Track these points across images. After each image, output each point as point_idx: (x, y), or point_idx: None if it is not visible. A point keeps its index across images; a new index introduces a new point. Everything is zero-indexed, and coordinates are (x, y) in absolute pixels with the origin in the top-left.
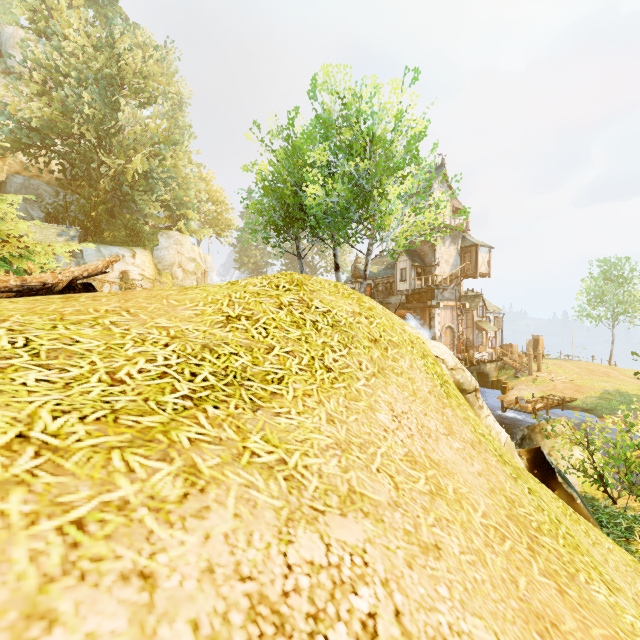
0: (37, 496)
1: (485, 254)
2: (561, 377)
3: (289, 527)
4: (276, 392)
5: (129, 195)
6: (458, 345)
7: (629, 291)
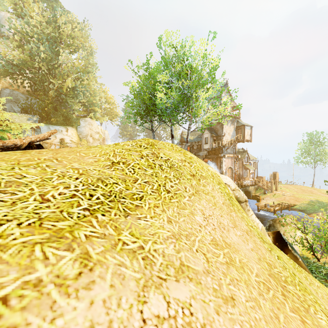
0: None
1: (248, 130)
2: (288, 193)
3: (144, 291)
4: (138, 205)
5: (64, 99)
6: (235, 177)
7: (322, 149)
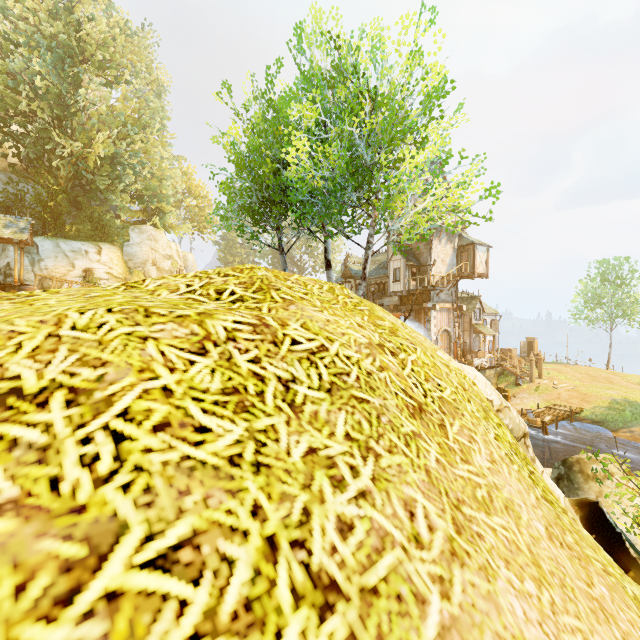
0: None
1: (483, 253)
2: (564, 384)
3: None
4: None
5: (94, 184)
6: (455, 350)
7: (627, 293)
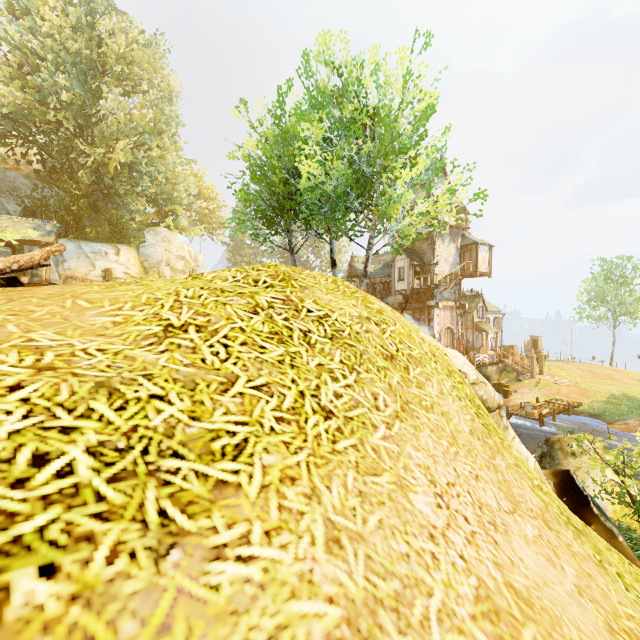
0: None
1: (485, 253)
2: (565, 380)
3: None
4: (226, 480)
5: (113, 189)
6: (458, 347)
7: (630, 291)
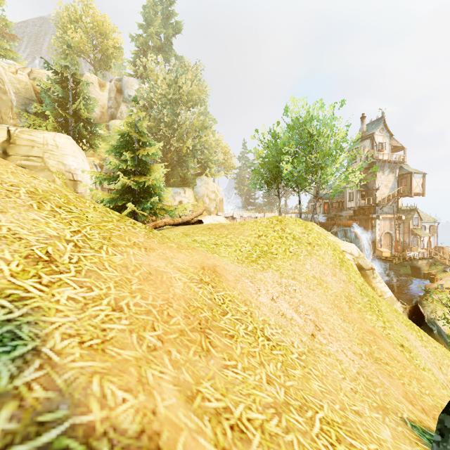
0: (246, 265)
1: (419, 179)
2: None
3: (281, 278)
4: (275, 257)
5: (182, 159)
6: (396, 246)
7: None
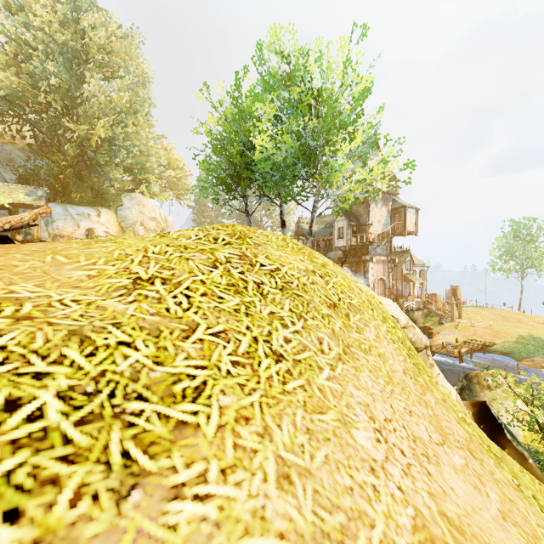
0: None
1: (412, 215)
2: (480, 323)
3: None
4: (186, 421)
5: (94, 160)
6: (389, 295)
7: (536, 247)
